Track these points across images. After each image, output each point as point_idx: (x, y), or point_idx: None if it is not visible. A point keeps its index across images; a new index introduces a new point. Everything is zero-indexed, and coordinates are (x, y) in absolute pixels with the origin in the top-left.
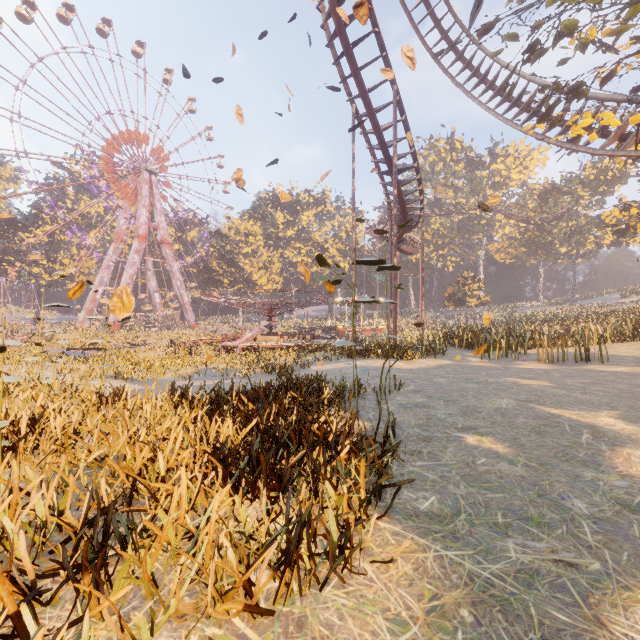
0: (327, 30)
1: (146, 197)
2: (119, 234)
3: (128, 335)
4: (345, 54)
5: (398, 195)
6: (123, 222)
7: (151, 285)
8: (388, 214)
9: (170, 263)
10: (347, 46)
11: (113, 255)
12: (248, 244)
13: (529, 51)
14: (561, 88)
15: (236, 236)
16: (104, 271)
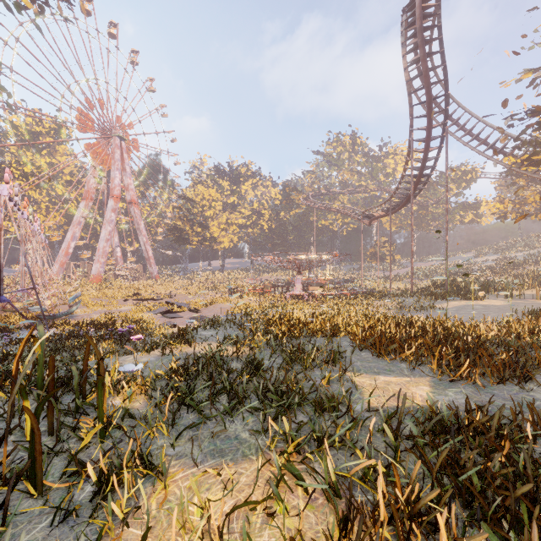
0: (408, 84)
1: (118, 161)
2: (89, 193)
3: (133, 286)
4: (428, 104)
5: (414, 191)
6: (93, 182)
7: (114, 240)
8: (390, 200)
9: (138, 221)
10: (431, 100)
11: (84, 212)
12: (211, 208)
13: (538, 124)
14: (539, 143)
15: (202, 201)
16: (76, 227)
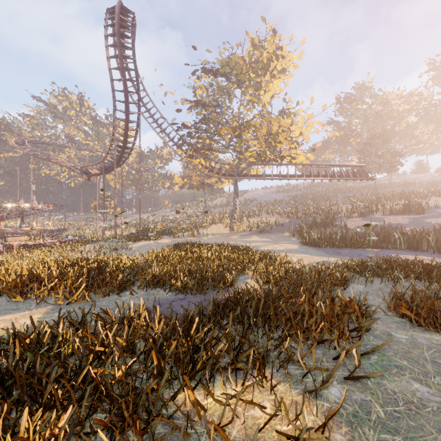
0: (110, 71)
1: None
2: None
3: None
4: (125, 94)
5: (120, 158)
6: None
7: None
8: (103, 162)
9: None
10: (127, 92)
11: None
12: None
13: (189, 133)
14: (191, 145)
15: None
16: None
